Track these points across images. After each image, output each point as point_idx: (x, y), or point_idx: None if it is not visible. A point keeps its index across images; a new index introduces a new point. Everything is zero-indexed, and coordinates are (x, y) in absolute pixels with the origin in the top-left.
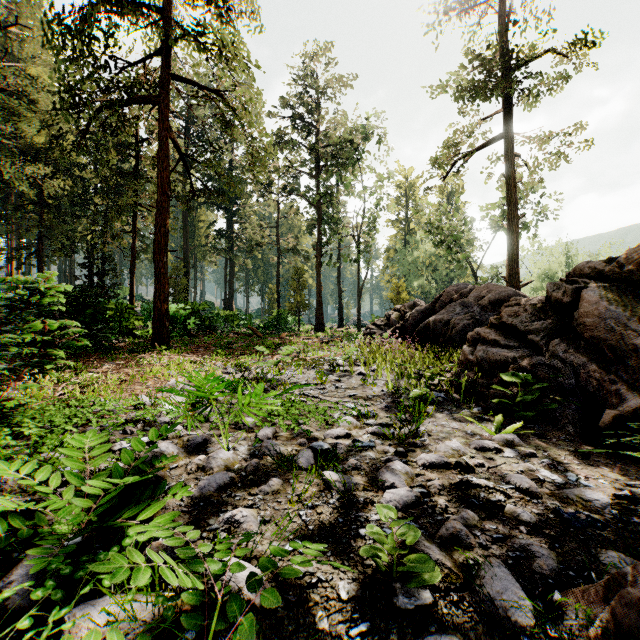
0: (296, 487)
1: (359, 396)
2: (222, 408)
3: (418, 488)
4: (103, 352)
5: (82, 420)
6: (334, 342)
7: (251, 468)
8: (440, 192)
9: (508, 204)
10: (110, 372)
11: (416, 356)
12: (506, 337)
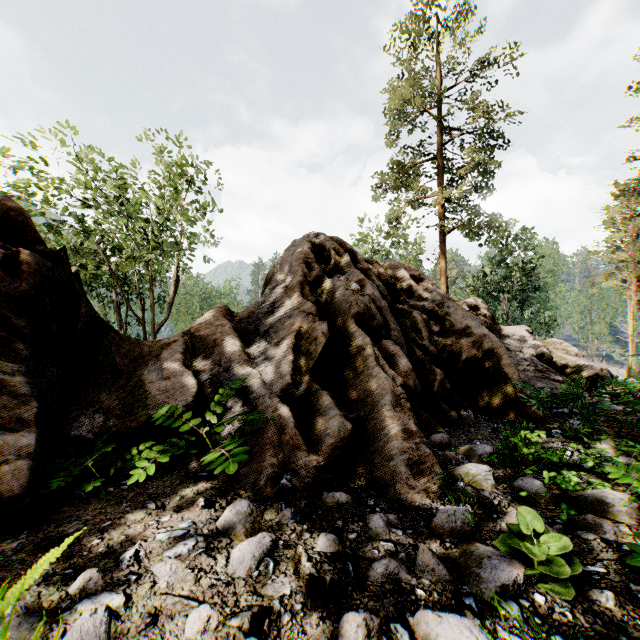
0: None
1: None
2: None
3: (397, 635)
4: None
5: None
6: None
7: None
8: None
9: None
10: None
11: None
12: None
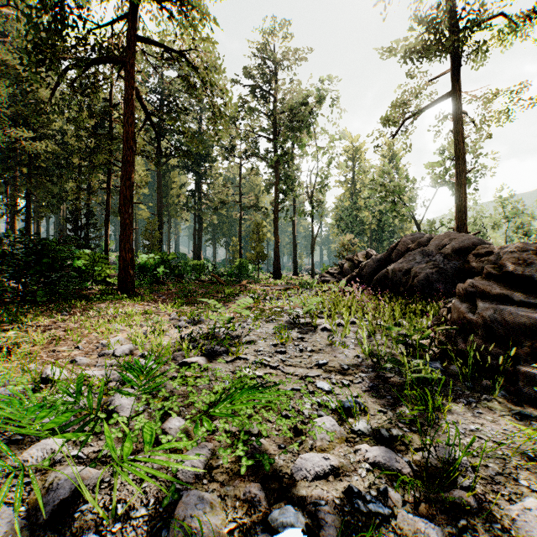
0: None
1: (330, 366)
2: (142, 396)
3: None
4: (65, 300)
5: None
6: (291, 290)
7: None
8: (389, 150)
9: (456, 158)
10: (50, 326)
11: (385, 309)
12: (517, 291)
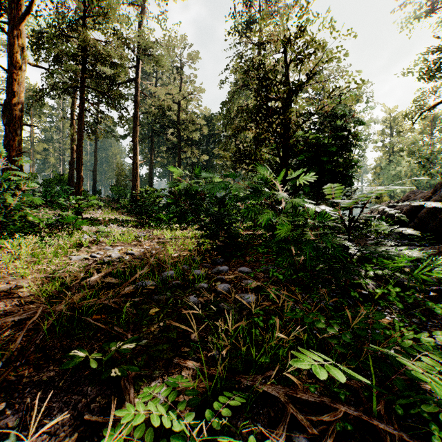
0: None
1: None
2: None
3: None
4: None
5: None
6: None
7: None
8: (411, 132)
9: None
10: None
11: None
12: None
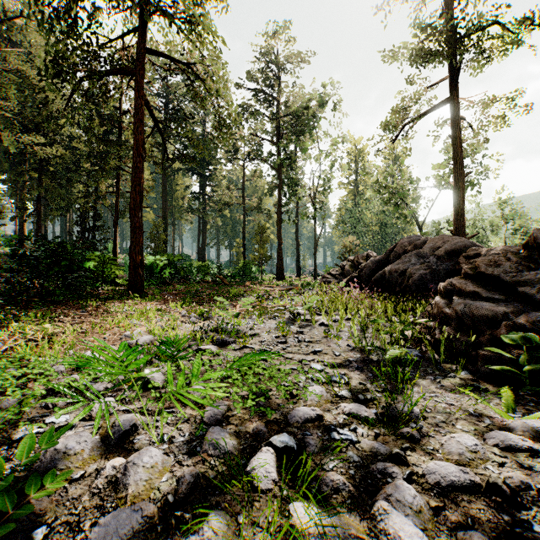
0: (247, 538)
1: (324, 353)
2: None
3: None
4: (81, 299)
5: (0, 388)
6: (294, 290)
7: (183, 487)
8: (389, 154)
9: (455, 163)
10: (74, 321)
11: (378, 306)
12: (487, 289)
